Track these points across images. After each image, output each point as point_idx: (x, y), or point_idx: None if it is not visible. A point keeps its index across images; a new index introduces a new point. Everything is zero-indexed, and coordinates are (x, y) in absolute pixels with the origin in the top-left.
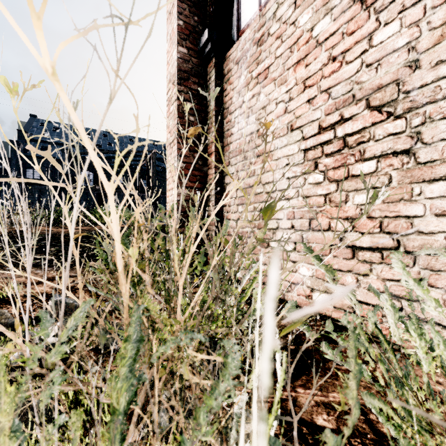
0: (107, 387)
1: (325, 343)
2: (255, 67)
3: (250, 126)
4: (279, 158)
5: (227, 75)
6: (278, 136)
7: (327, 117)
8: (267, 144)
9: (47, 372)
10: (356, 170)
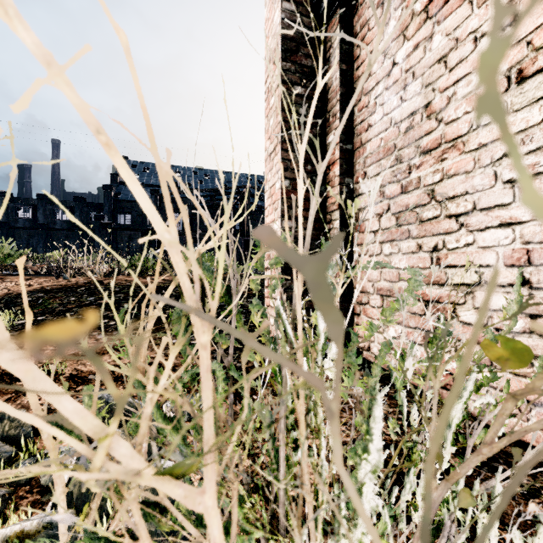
0: None
1: None
2: None
3: (409, 102)
4: (484, 145)
5: (360, 33)
6: None
7: None
8: (449, 125)
9: None
10: None
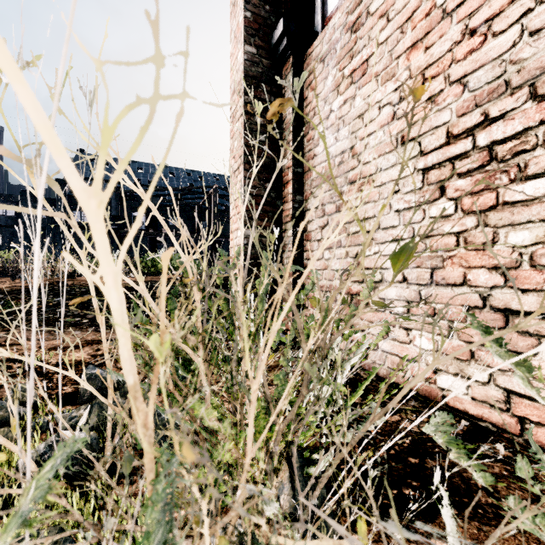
0: (140, 528)
1: (514, 499)
2: (348, 62)
3: (341, 143)
4: (384, 183)
5: (308, 78)
6: (382, 154)
7: (460, 119)
8: (365, 165)
9: (45, 510)
10: (511, 194)
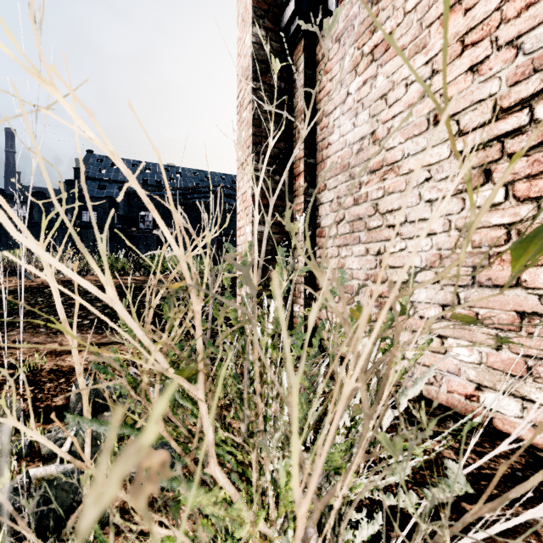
0: None
1: None
2: (368, 38)
3: (359, 128)
4: (412, 171)
5: (322, 61)
6: (409, 137)
7: (512, 89)
8: (389, 151)
9: None
10: None
